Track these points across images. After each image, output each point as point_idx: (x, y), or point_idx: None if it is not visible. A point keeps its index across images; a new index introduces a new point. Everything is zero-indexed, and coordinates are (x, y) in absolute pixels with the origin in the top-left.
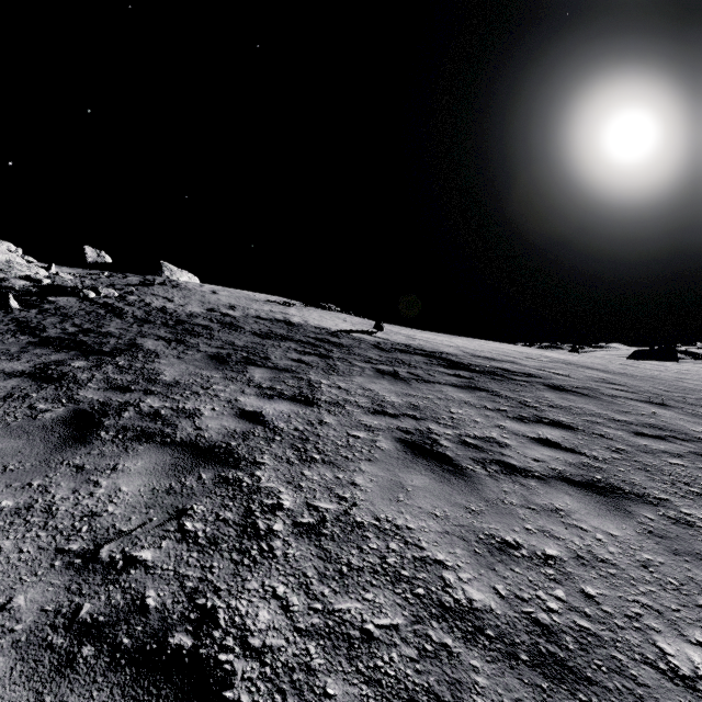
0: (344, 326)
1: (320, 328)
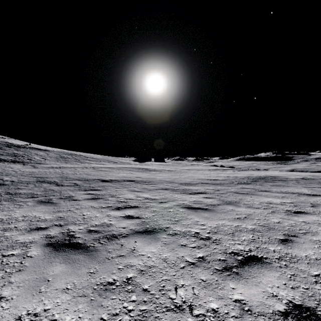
0: (22, 144)
1: (17, 144)
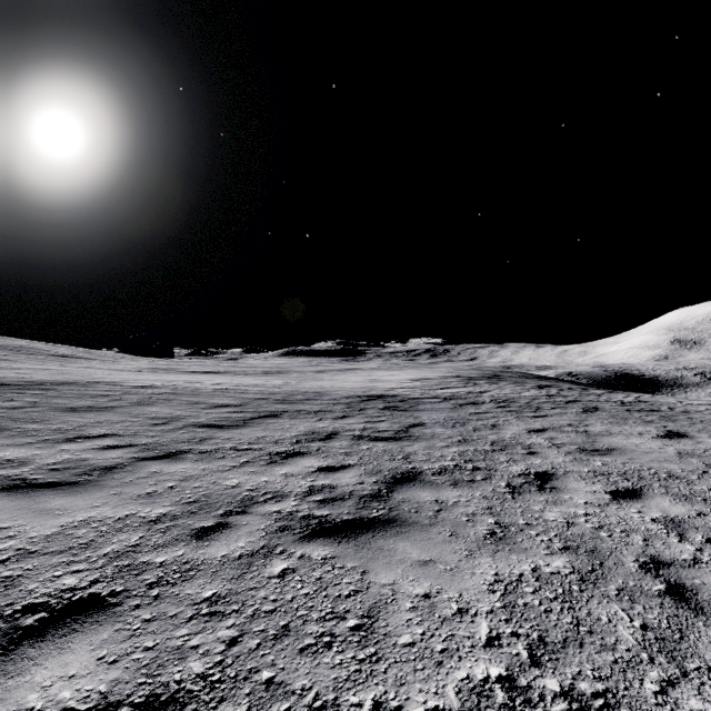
0: None
1: None
